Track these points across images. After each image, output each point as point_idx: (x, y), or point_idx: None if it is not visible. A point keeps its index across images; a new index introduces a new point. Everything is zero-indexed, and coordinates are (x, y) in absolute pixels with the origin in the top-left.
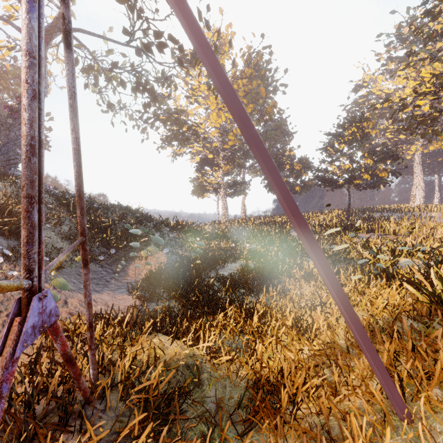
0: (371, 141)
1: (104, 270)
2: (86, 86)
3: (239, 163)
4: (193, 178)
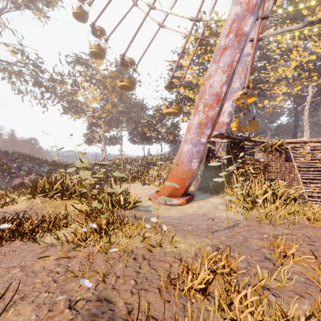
0: (171, 120)
1: (0, 182)
2: (3, 78)
3: (115, 125)
4: (85, 134)
